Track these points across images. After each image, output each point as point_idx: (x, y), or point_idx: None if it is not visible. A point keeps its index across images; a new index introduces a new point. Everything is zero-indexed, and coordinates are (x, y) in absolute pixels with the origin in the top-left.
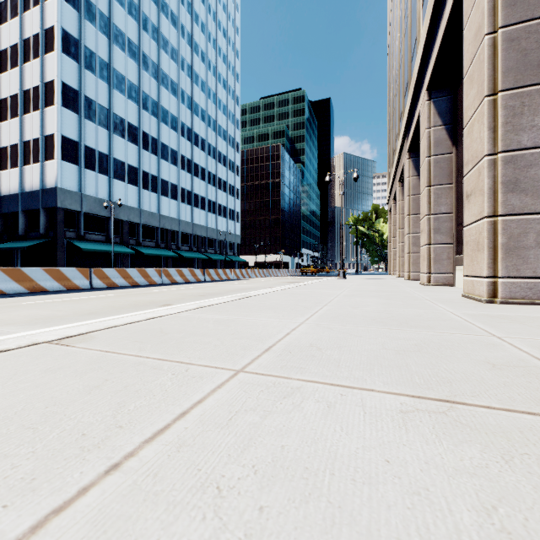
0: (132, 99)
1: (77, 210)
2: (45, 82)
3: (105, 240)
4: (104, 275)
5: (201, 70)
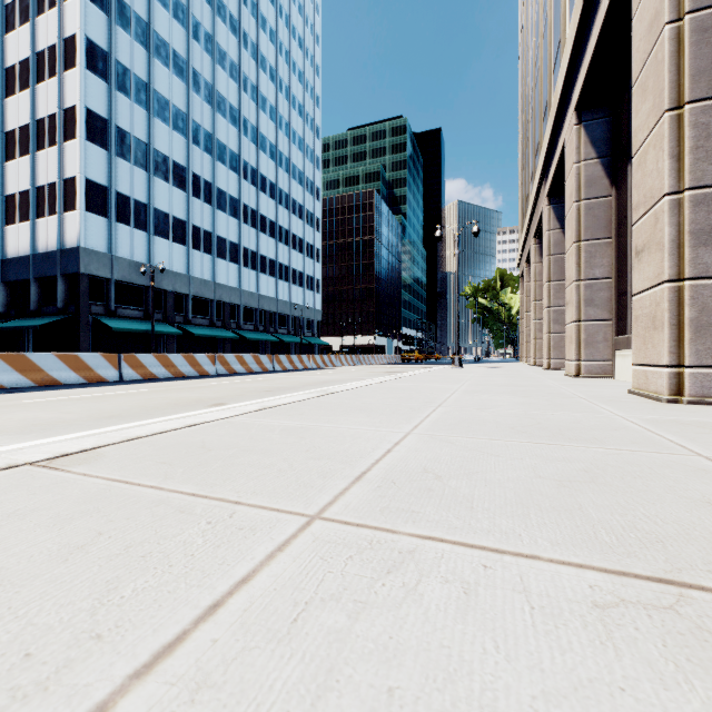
0: (179, 131)
1: (106, 277)
2: (64, 108)
3: (142, 316)
4: (138, 363)
5: (269, 92)
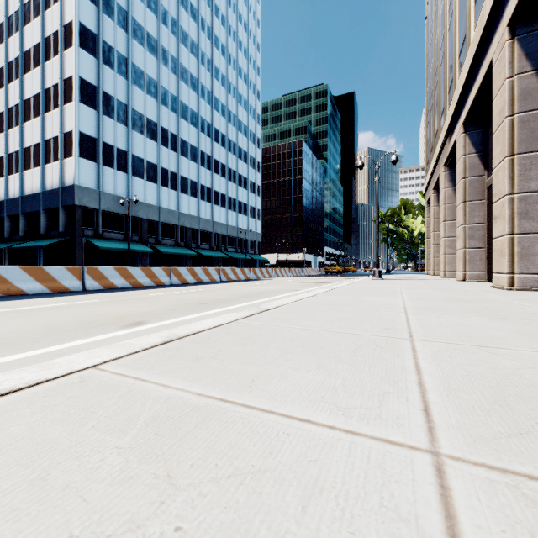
0: (151, 95)
1: (95, 208)
2: (64, 79)
3: (123, 238)
4: (100, 275)
5: (221, 64)
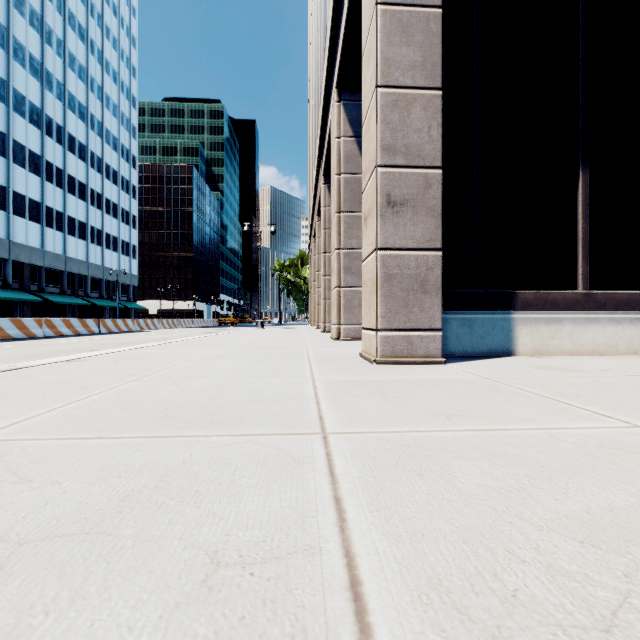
0: None
1: None
2: None
3: None
4: None
5: (79, 51)
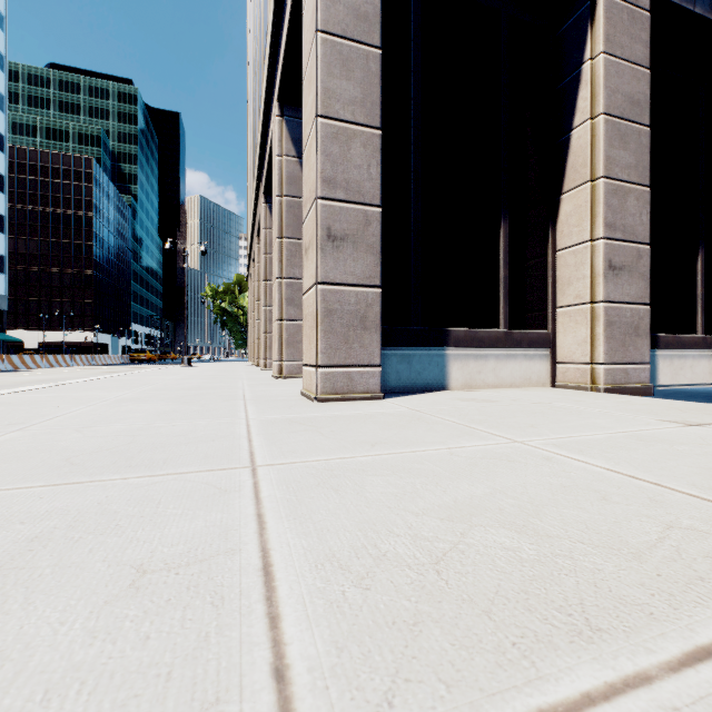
0: None
1: None
2: None
3: None
4: None
5: None
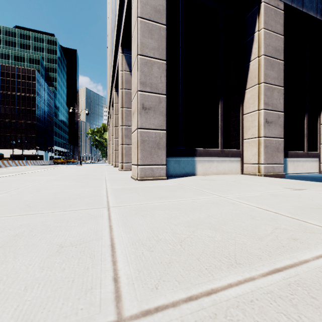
0: None
1: None
2: None
3: None
4: None
5: None
